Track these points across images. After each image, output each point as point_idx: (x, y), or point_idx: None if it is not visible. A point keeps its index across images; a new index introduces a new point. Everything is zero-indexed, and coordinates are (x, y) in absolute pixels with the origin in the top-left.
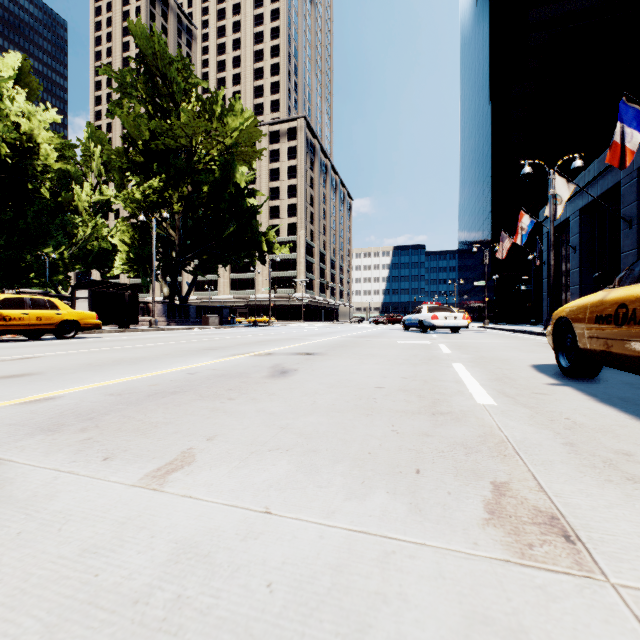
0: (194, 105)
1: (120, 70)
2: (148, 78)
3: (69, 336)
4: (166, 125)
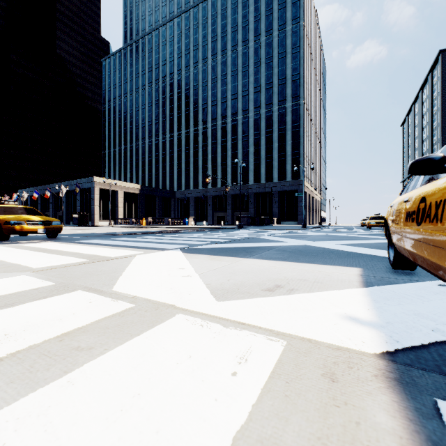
0: None
1: None
2: None
3: None
4: None
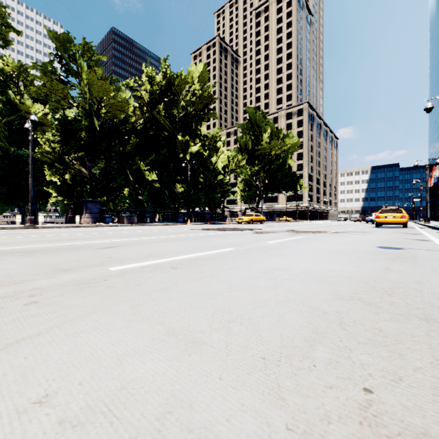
0: (269, 133)
1: (242, 126)
2: (251, 126)
3: (262, 223)
4: (263, 147)
